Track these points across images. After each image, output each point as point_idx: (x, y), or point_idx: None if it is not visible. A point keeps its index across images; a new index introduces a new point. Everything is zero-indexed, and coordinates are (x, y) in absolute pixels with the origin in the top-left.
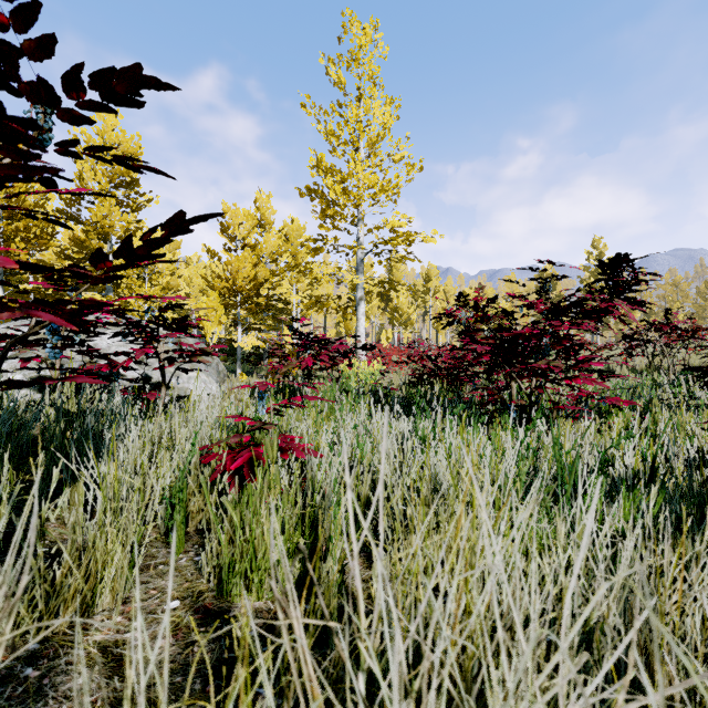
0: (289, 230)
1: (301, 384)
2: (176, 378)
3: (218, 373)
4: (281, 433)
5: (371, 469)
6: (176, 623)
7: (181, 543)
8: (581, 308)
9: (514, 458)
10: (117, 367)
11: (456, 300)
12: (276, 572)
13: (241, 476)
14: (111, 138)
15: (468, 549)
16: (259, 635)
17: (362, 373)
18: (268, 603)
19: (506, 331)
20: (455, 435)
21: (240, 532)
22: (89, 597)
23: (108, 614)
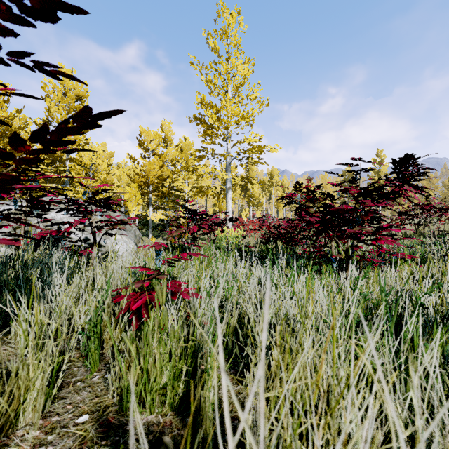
0: (183, 145)
1: (189, 244)
2: (106, 240)
3: (135, 236)
4: (174, 278)
5: (238, 307)
6: (83, 437)
7: (96, 364)
8: (382, 191)
9: (353, 303)
10: (61, 232)
11: (294, 187)
12: (164, 391)
13: (141, 313)
14: (68, 86)
15: (313, 371)
16: (149, 448)
17: (230, 236)
18: (158, 416)
19: (329, 207)
20: (301, 282)
21: (136, 360)
22: (12, 417)
23: (29, 428)
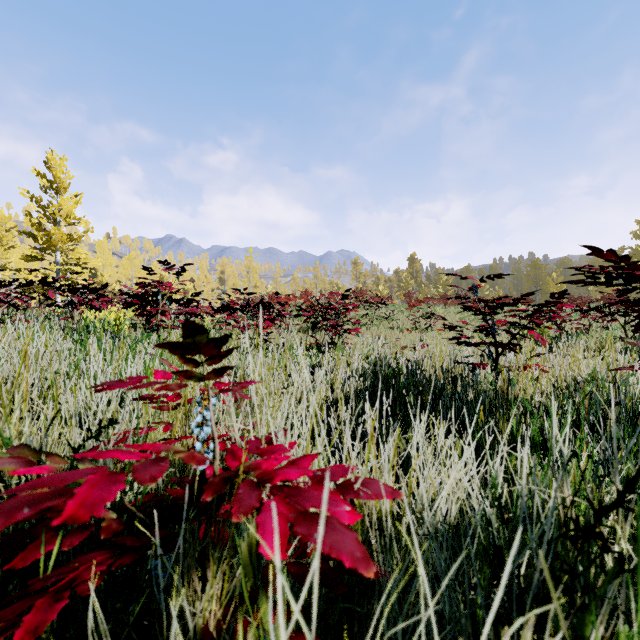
0: None
1: None
2: None
3: None
4: None
5: None
6: None
7: None
8: None
9: None
10: None
11: None
12: None
13: None
14: None
15: None
16: None
17: None
18: None
19: None
20: None
21: None
22: None
23: None
